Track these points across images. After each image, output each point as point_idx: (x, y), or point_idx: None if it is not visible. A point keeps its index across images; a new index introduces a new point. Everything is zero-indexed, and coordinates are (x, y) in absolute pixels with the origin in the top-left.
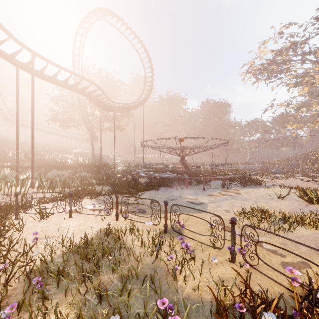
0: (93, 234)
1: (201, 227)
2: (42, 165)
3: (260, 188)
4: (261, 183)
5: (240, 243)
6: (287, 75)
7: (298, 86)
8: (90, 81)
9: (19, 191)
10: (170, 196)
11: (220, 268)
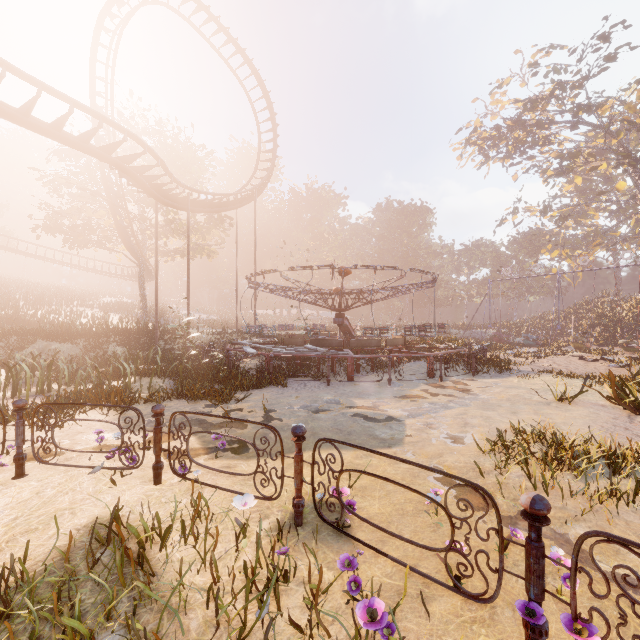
0: (63, 541)
1: (398, 494)
2: (12, 331)
3: (509, 378)
4: (510, 367)
5: (573, 598)
6: (545, 150)
7: (564, 174)
8: (125, 130)
9: None
10: (313, 400)
11: None
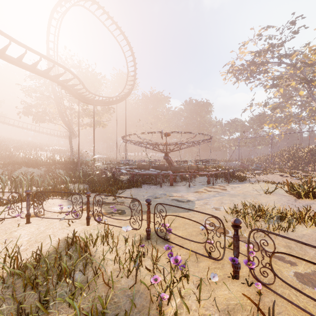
0: (53, 245)
1: (190, 229)
2: (9, 162)
3: (245, 184)
4: (246, 179)
5: (248, 253)
6: (265, 76)
7: (274, 87)
8: (65, 68)
9: None
10: (154, 193)
11: (221, 289)
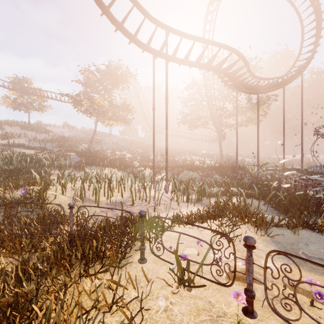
0: None
1: None
2: (174, 166)
3: None
4: None
5: None
6: None
7: None
8: (230, 48)
9: (153, 195)
10: None
11: None
